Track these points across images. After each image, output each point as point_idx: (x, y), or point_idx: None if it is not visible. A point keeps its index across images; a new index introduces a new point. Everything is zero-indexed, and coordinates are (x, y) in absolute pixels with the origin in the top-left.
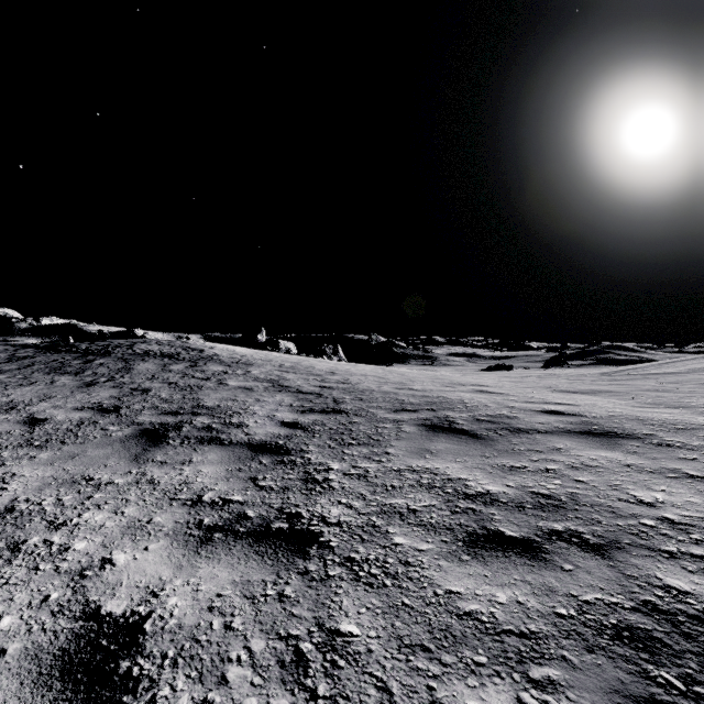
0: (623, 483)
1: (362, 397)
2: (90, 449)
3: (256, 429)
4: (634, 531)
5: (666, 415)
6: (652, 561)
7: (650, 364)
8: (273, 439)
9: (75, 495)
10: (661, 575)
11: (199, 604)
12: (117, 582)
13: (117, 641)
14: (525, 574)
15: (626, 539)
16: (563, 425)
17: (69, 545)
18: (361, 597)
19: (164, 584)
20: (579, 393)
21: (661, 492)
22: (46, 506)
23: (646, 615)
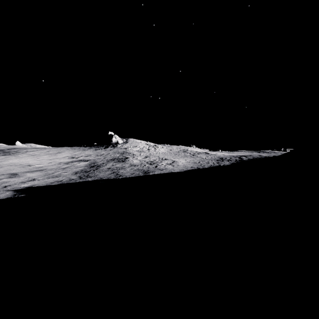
0: None
1: None
2: None
3: None
4: None
5: None
6: None
7: None
8: None
9: None
10: None
11: None
12: None
13: None
14: None
15: None
16: None
17: None
18: None
19: None
20: None
21: None
22: None
23: None
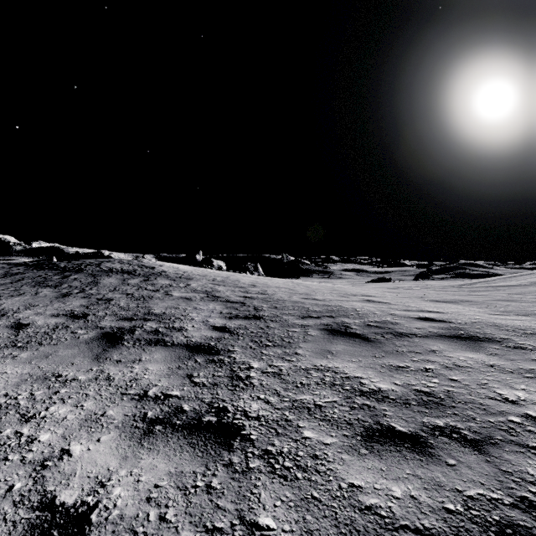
0: (489, 382)
1: (276, 306)
2: (61, 349)
3: (193, 332)
4: (504, 428)
5: (516, 321)
6: (523, 457)
7: (497, 278)
8: (206, 341)
9: (45, 390)
10: (532, 471)
11: (139, 495)
12: (71, 472)
13: (66, 532)
14: (415, 469)
15: (498, 435)
16: (436, 330)
17: (36, 436)
18: (276, 490)
19: (111, 474)
20: (445, 302)
21: (522, 390)
22: (21, 400)
23: (524, 511)
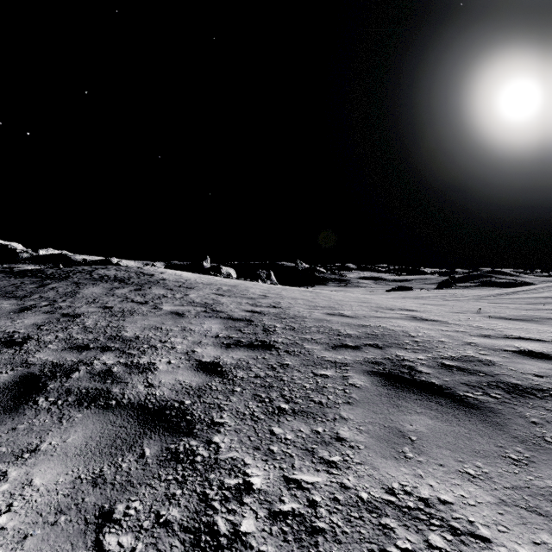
0: None
1: (294, 326)
2: None
3: (164, 375)
4: None
5: None
6: None
7: (538, 287)
8: (178, 395)
9: None
10: None
11: None
12: None
13: None
14: None
15: None
16: None
17: None
18: None
19: None
20: (518, 320)
21: None
22: None
23: None
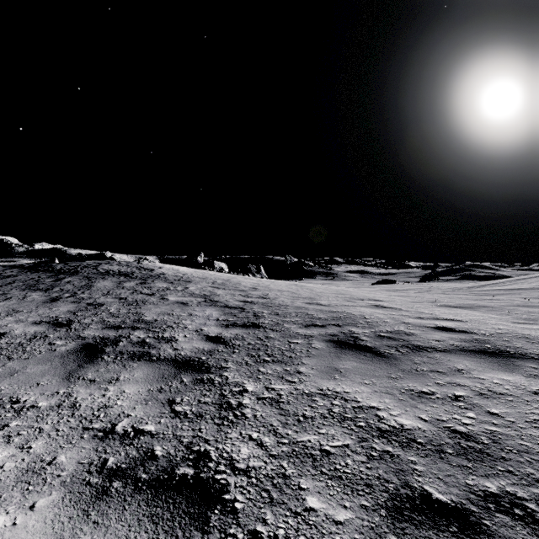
0: None
1: (278, 312)
2: (31, 365)
3: (184, 344)
4: None
5: None
6: None
7: (507, 280)
8: (197, 354)
9: None
10: None
11: None
12: None
13: None
14: None
15: None
16: (458, 342)
17: None
18: None
19: None
20: (459, 307)
21: None
22: None
23: None
